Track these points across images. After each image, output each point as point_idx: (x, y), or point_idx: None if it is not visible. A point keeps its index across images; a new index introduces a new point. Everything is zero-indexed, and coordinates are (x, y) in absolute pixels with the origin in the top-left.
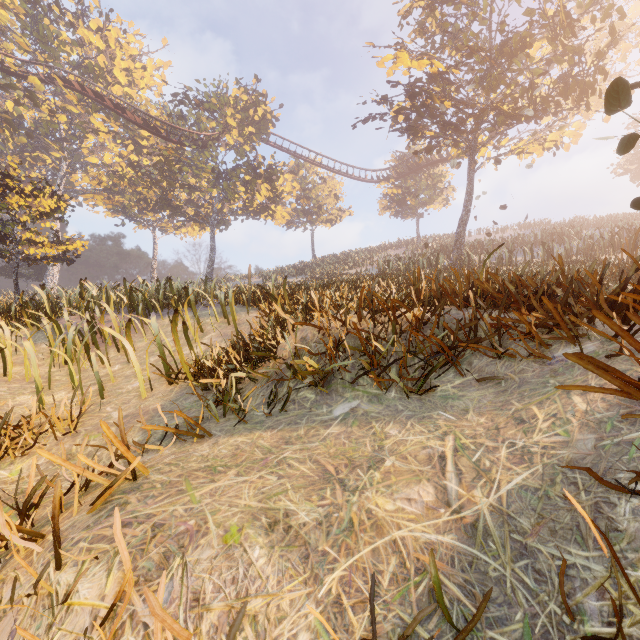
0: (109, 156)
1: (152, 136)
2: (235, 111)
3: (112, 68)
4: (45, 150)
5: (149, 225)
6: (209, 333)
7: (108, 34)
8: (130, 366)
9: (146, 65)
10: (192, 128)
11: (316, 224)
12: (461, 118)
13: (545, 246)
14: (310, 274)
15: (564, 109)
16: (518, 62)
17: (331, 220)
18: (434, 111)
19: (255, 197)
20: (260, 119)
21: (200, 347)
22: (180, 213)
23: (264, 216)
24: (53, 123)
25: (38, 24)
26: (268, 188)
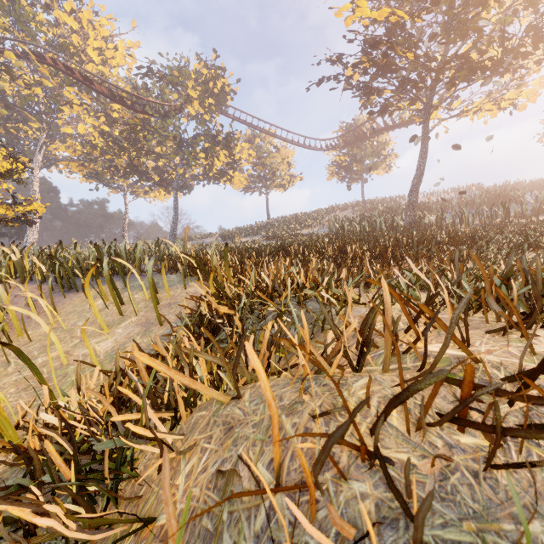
0: (83, 127)
1: (120, 108)
2: (196, 84)
3: (86, 47)
4: (27, 122)
5: (121, 190)
6: (129, 317)
7: (81, 15)
8: (5, 372)
9: (117, 46)
10: (156, 99)
11: (270, 189)
12: (421, 73)
13: (505, 206)
14: (265, 234)
15: (526, 65)
16: (488, 7)
17: (284, 185)
18: (393, 66)
19: (214, 163)
20: (219, 92)
21: (92, 353)
22: (146, 178)
23: (223, 181)
24: (29, 96)
25: (15, 4)
26: (226, 154)
